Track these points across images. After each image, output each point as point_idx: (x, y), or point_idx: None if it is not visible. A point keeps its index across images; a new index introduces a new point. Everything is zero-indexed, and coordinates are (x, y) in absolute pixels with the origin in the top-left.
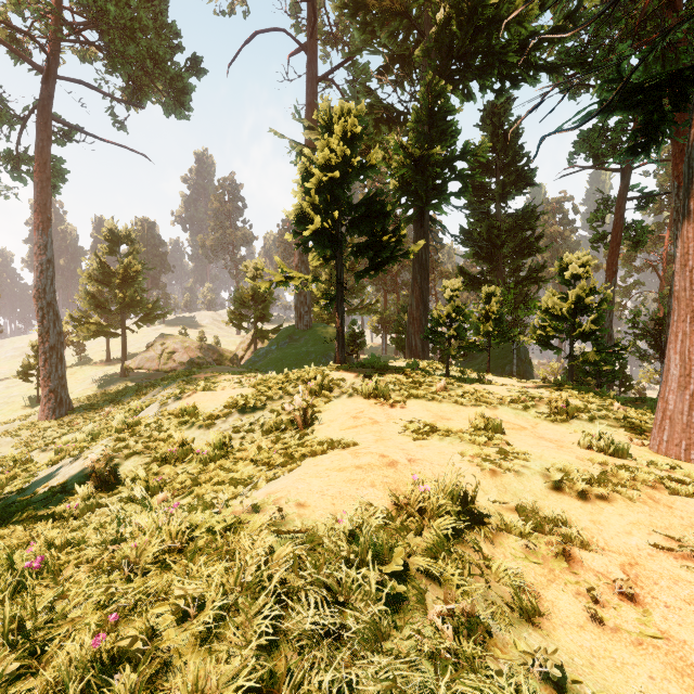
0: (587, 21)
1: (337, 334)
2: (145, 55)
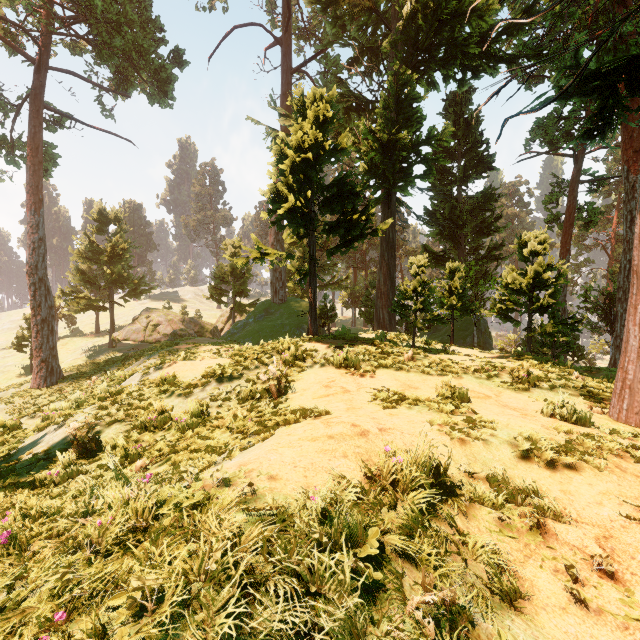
0: (549, 7)
1: (310, 307)
2: (131, 48)
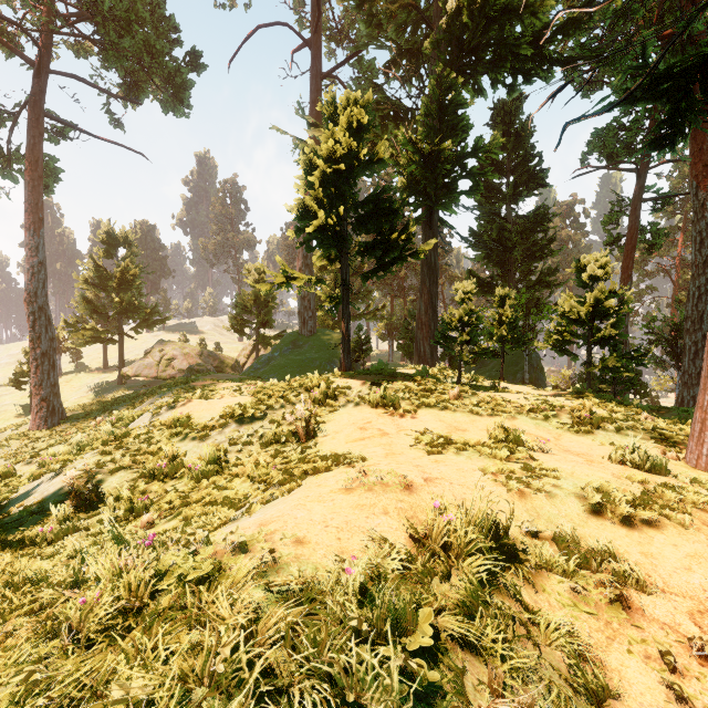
0: None
1: (343, 339)
2: (142, 49)
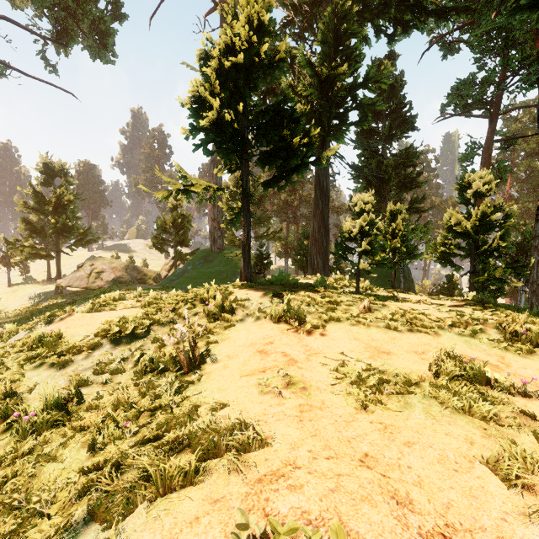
0: None
1: (243, 248)
2: None
